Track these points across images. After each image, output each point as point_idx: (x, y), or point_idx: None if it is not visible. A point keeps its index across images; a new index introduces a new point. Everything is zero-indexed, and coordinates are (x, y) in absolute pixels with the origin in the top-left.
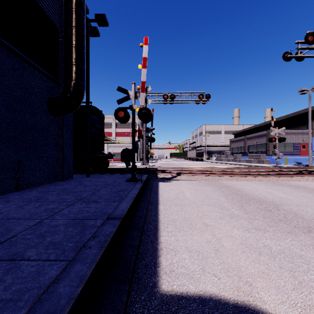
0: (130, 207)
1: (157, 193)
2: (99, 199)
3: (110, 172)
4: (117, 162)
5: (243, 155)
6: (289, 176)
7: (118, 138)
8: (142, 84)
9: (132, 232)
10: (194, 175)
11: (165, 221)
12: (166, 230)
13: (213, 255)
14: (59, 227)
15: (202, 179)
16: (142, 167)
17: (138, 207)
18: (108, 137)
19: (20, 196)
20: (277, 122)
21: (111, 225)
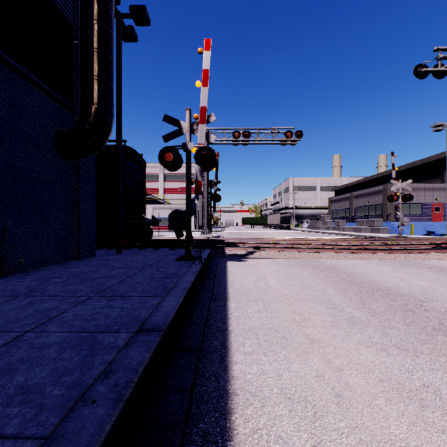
0: (181, 306)
1: (224, 279)
2: (131, 291)
3: (153, 246)
4: (165, 231)
5: (348, 221)
6: (423, 253)
7: (168, 196)
8: (201, 111)
9: (181, 357)
10: (280, 250)
11: (239, 331)
12: (242, 351)
13: (333, 409)
14: (47, 350)
15: (293, 256)
16: (202, 238)
17: (194, 306)
18: (153, 195)
19: (3, 286)
20: (398, 173)
21: (143, 345)
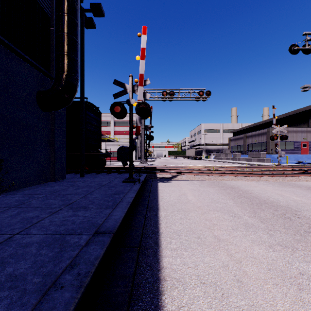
0: (125, 215)
1: (156, 195)
2: (90, 204)
3: (106, 171)
4: (115, 161)
5: (242, 154)
6: (295, 176)
7: (116, 136)
8: (140, 77)
9: (126, 252)
10: (195, 174)
11: (167, 233)
12: (169, 248)
13: (236, 291)
14: (30, 248)
15: (204, 179)
16: (140, 165)
17: (135, 214)
18: (106, 136)
19: (0, 200)
20: (277, 120)
21: (99, 244)
